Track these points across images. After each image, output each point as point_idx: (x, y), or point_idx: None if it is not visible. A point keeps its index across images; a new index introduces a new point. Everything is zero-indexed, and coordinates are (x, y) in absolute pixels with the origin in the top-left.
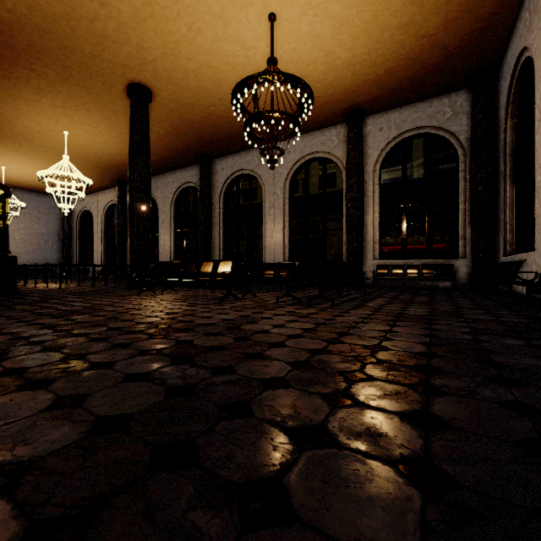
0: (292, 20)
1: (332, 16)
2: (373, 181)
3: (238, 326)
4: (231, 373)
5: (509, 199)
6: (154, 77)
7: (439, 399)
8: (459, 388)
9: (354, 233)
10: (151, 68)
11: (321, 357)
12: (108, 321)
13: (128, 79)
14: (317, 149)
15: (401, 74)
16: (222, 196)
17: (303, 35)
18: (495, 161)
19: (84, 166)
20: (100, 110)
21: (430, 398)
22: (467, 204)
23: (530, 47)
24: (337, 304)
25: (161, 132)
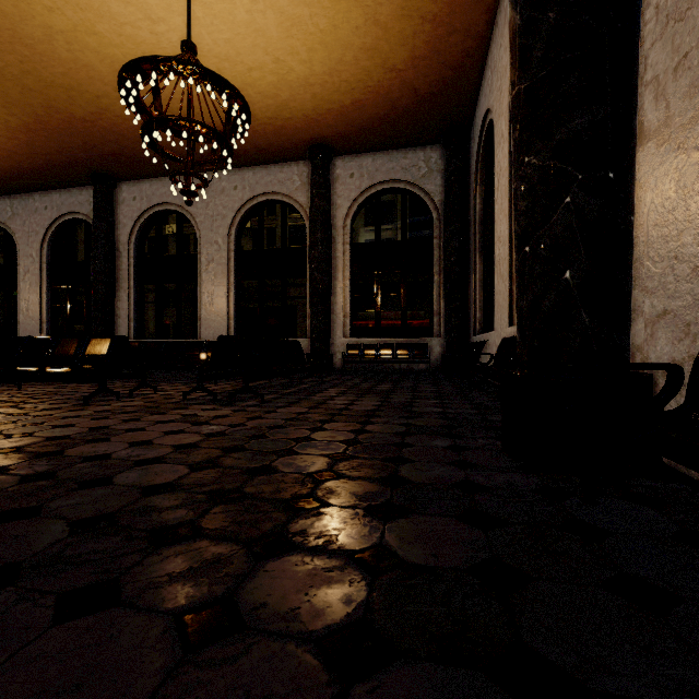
0: None
1: (278, 9)
2: (343, 239)
3: (62, 450)
4: None
5: (478, 274)
6: None
7: (271, 563)
8: (319, 534)
9: (319, 303)
10: None
11: (152, 500)
12: None
13: None
14: (274, 188)
15: (370, 111)
16: (134, 239)
17: (239, 24)
18: (467, 230)
19: None
20: None
21: (259, 564)
22: (442, 276)
23: (492, 109)
24: (271, 399)
25: (13, 122)
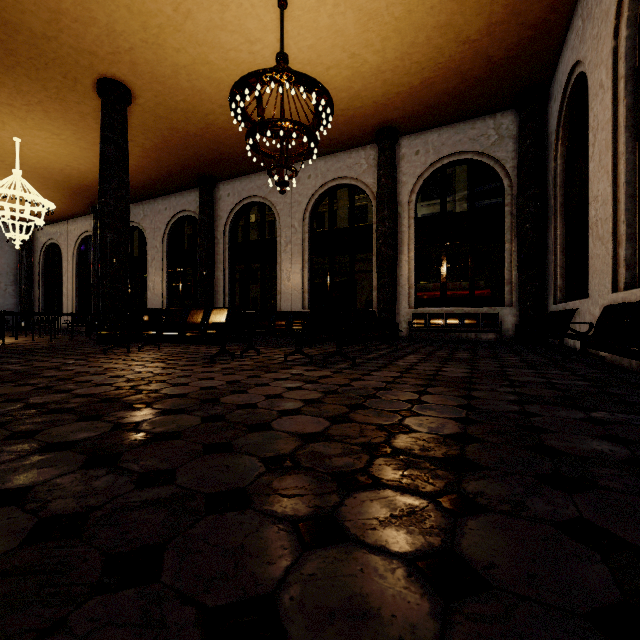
0: (308, 9)
1: (357, 8)
2: (408, 214)
3: (218, 398)
4: (166, 482)
5: (559, 239)
6: (132, 71)
7: (471, 522)
8: (501, 498)
9: (386, 276)
10: (128, 59)
11: (315, 446)
12: (33, 393)
13: (98, 73)
14: (343, 174)
15: (439, 87)
16: (228, 228)
17: (321, 29)
18: (545, 193)
19: (47, 186)
20: (62, 112)
21: (459, 521)
22: (514, 244)
23: (583, 61)
24: (360, 363)
25: (147, 145)
